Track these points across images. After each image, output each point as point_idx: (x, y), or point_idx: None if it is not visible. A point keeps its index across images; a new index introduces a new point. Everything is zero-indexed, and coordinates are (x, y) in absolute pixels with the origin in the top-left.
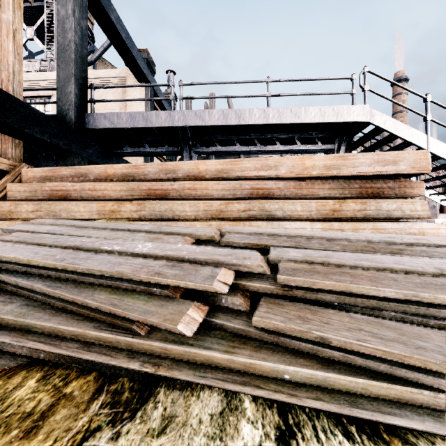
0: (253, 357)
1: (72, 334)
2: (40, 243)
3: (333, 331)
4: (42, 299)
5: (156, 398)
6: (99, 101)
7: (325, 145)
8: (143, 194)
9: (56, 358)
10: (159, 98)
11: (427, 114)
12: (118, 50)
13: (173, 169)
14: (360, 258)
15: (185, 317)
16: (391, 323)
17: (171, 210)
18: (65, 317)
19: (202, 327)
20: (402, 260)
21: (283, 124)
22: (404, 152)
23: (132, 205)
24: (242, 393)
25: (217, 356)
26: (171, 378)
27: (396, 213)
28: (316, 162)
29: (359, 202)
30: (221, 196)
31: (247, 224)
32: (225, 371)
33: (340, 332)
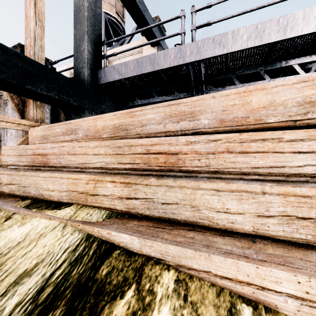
0: None
1: None
2: None
3: None
4: None
5: None
6: (110, 55)
7: None
8: (138, 160)
9: None
10: (167, 36)
11: None
12: (134, 17)
13: (190, 112)
14: None
15: None
16: None
17: (189, 204)
18: None
19: None
20: None
21: None
22: None
23: (114, 184)
24: None
25: None
26: None
27: None
28: None
29: None
30: None
31: None
32: None
33: None
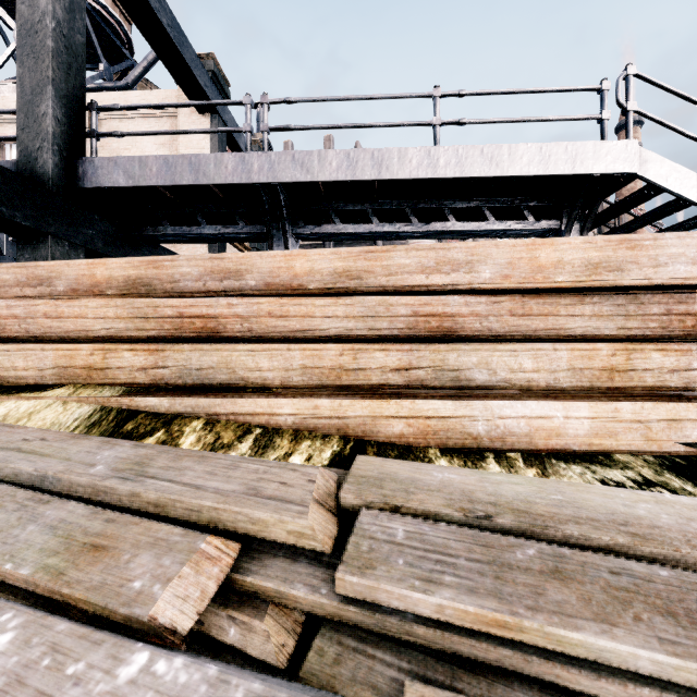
0: None
1: None
2: None
3: None
4: None
5: None
6: (106, 134)
7: (541, 222)
8: (167, 325)
9: None
10: (222, 129)
11: None
12: (158, 50)
13: (235, 270)
14: None
15: None
16: None
17: (225, 367)
18: None
19: None
20: None
21: (464, 180)
22: None
23: (135, 353)
24: None
25: None
26: None
27: None
28: (564, 253)
29: (675, 350)
30: (342, 331)
31: (407, 404)
32: None
33: None
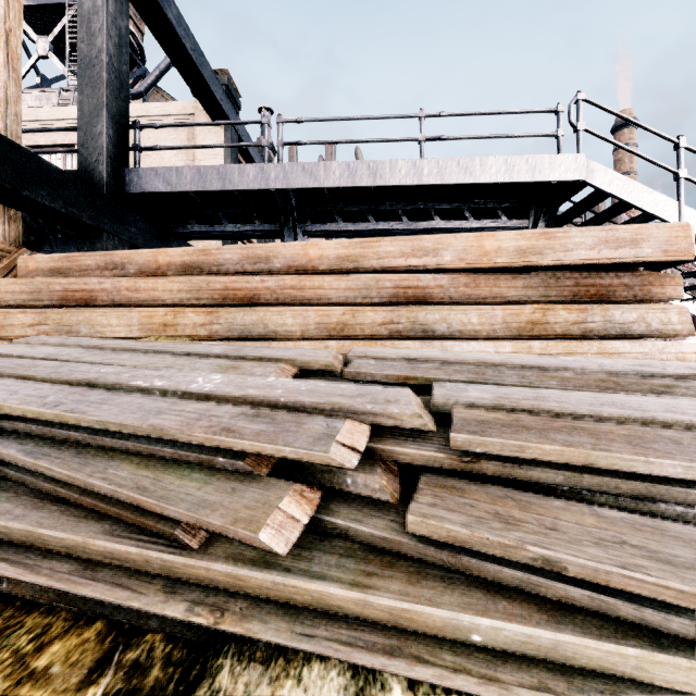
0: (408, 596)
1: (63, 544)
2: (26, 375)
3: (568, 546)
4: (15, 476)
5: (214, 682)
6: (147, 148)
7: (512, 221)
8: (217, 296)
9: (30, 592)
10: (244, 144)
11: (680, 169)
12: (181, 70)
13: (265, 256)
14: (600, 402)
15: (276, 515)
16: (680, 529)
17: (261, 323)
18: (53, 511)
19: (309, 531)
20: (678, 404)
21: (446, 186)
22: (650, 226)
23: (197, 314)
24: (386, 672)
25: (337, 594)
26: (247, 636)
27: (637, 327)
28: (502, 242)
29: (576, 309)
30: (345, 299)
31: (389, 345)
32: (352, 622)
33: (582, 547)
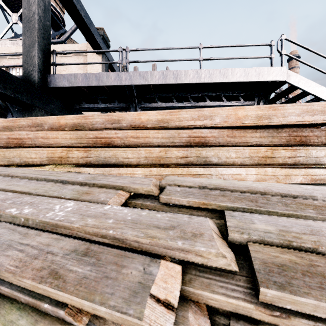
0: None
1: None
2: None
3: None
4: None
5: None
6: (59, 64)
7: (246, 102)
8: (91, 141)
9: None
10: (109, 62)
11: None
12: (79, 27)
13: (117, 119)
14: None
15: None
16: None
17: (114, 157)
18: None
19: None
20: None
21: (213, 84)
22: None
23: (79, 152)
24: None
25: None
26: None
27: (325, 160)
28: (248, 112)
29: (290, 149)
30: (161, 143)
31: (185, 170)
32: None
33: None
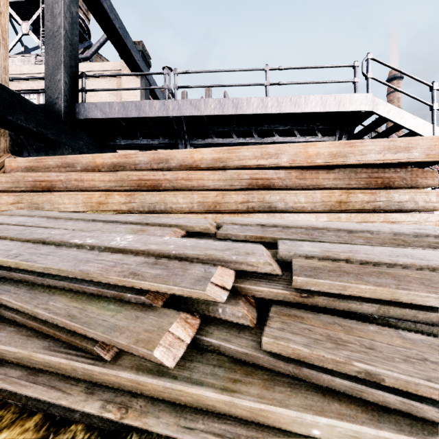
0: (264, 399)
1: (15, 356)
2: (0, 236)
3: (384, 362)
4: None
5: None
6: (90, 90)
7: (325, 137)
8: (134, 184)
9: None
10: (152, 87)
11: (433, 103)
12: (112, 41)
13: (165, 158)
14: (396, 254)
15: (166, 336)
16: None
17: (163, 202)
18: (10, 331)
19: (191, 347)
20: None
21: (282, 114)
22: (417, 138)
23: (120, 196)
24: None
25: (211, 397)
26: (144, 428)
27: (409, 205)
28: (320, 149)
29: (369, 192)
30: (217, 186)
31: (246, 216)
32: (223, 417)
33: (395, 363)
